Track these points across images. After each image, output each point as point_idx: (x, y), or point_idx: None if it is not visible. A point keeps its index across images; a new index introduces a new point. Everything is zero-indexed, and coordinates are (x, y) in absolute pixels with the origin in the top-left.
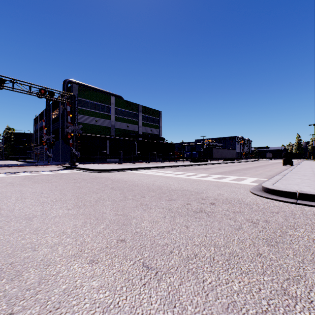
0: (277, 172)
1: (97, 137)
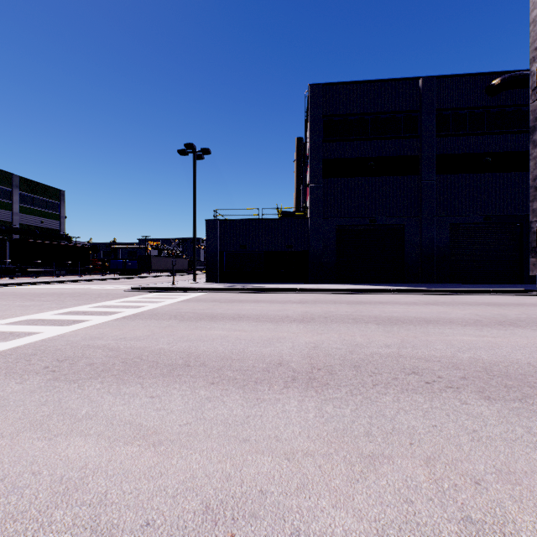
0: None
1: None
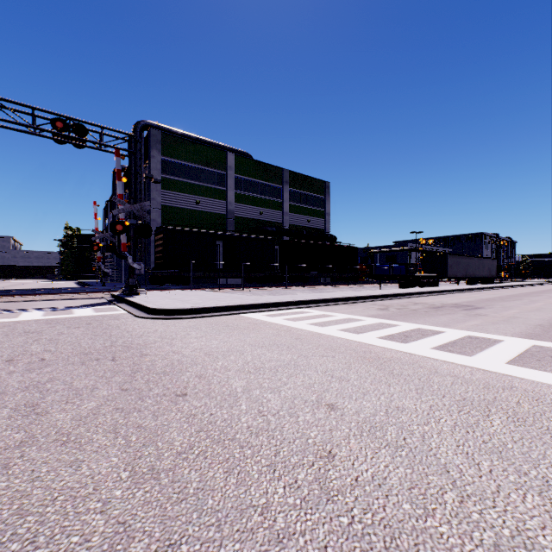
0: None
1: (195, 233)
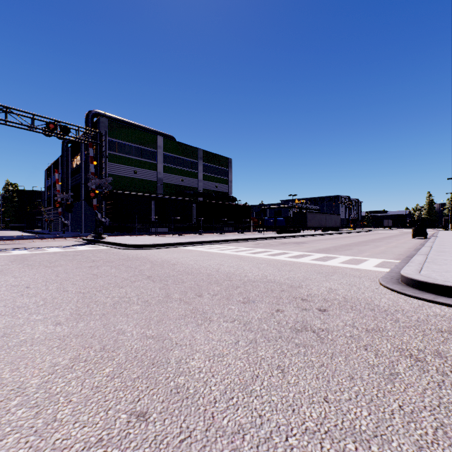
0: (408, 248)
1: (136, 195)
